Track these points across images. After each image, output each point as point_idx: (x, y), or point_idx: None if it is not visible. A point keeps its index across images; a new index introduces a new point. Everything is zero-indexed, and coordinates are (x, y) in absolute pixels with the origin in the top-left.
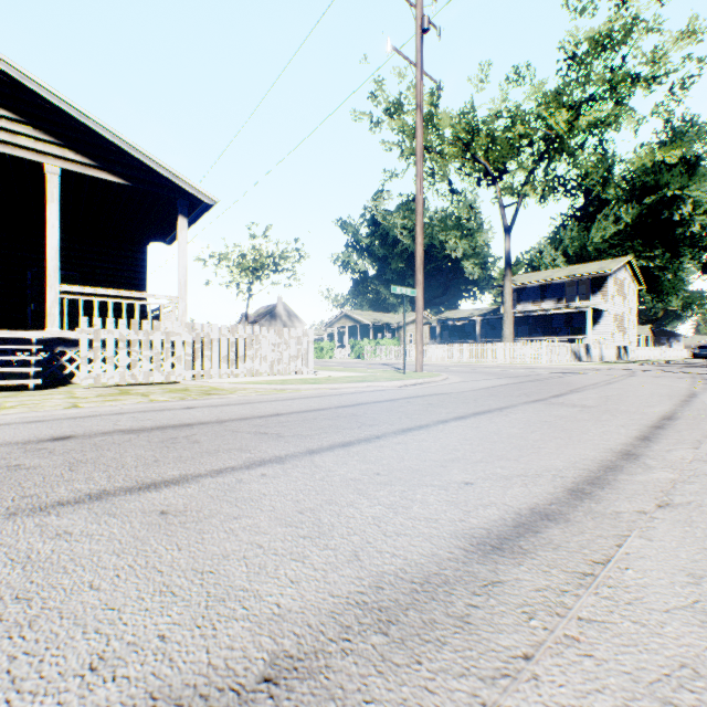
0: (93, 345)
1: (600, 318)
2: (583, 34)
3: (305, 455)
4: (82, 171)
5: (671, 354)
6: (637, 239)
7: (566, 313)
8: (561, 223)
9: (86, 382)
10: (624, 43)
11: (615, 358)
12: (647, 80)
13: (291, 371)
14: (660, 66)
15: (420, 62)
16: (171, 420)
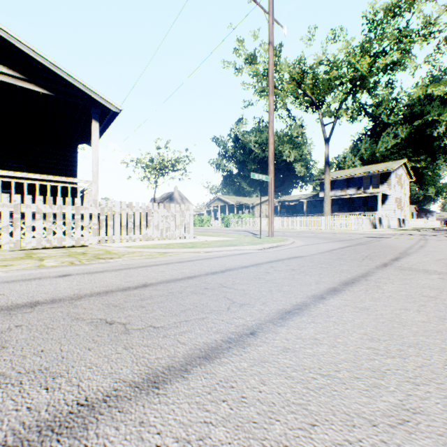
0: (23, 216)
1: (386, 200)
2: (379, 7)
3: (136, 397)
4: (13, 83)
5: (430, 223)
6: (409, 148)
7: (363, 196)
8: (358, 139)
9: (7, 246)
10: (409, 10)
11: (397, 226)
12: (425, 35)
13: (176, 236)
14: (434, 25)
15: (271, 10)
16: (23, 295)
